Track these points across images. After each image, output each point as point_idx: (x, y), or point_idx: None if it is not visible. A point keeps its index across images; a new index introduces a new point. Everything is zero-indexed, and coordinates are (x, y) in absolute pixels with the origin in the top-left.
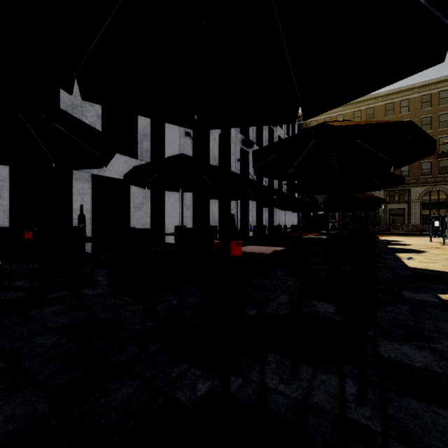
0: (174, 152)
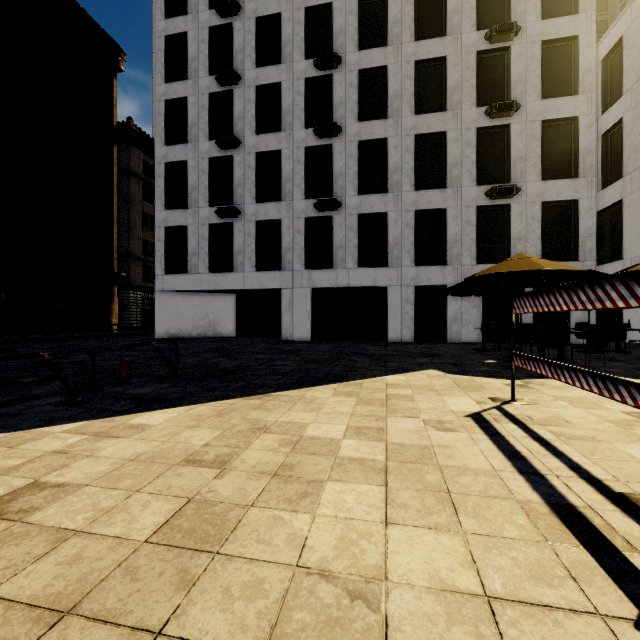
0: (633, 240)
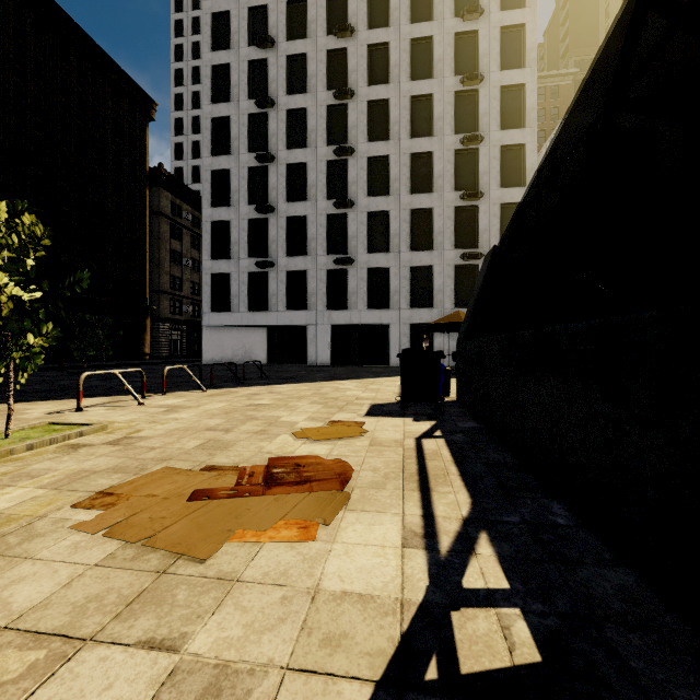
0: None
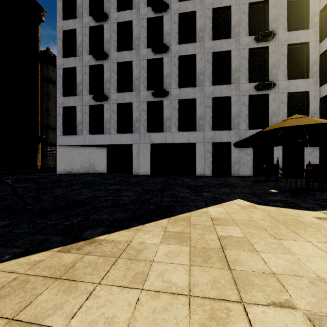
0: None
